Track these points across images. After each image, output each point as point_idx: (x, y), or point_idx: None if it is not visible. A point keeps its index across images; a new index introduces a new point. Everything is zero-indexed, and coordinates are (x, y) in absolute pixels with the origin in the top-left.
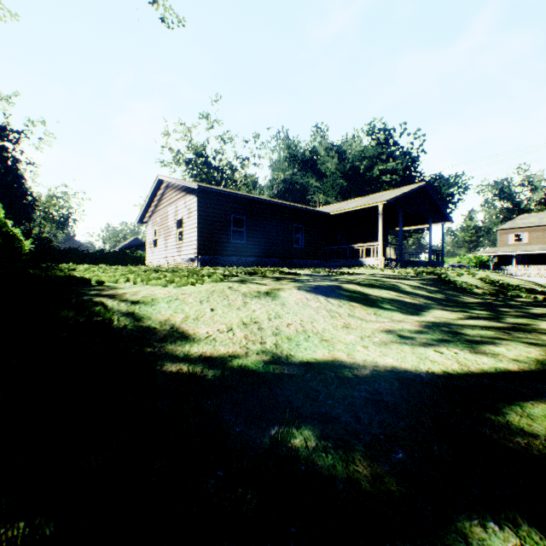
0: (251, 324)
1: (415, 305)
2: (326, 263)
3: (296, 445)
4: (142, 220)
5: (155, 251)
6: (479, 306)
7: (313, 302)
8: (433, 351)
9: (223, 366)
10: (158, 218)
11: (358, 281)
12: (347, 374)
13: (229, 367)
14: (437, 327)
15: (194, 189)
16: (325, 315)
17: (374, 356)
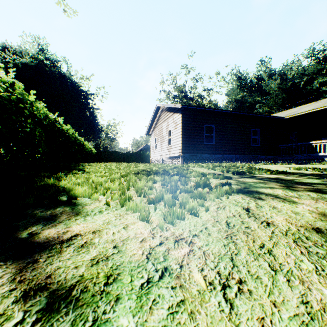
0: None
1: None
2: (279, 157)
3: None
4: (148, 133)
5: (155, 151)
6: None
7: None
8: None
9: None
10: (156, 131)
11: None
12: None
13: None
14: None
15: (179, 109)
16: None
17: None
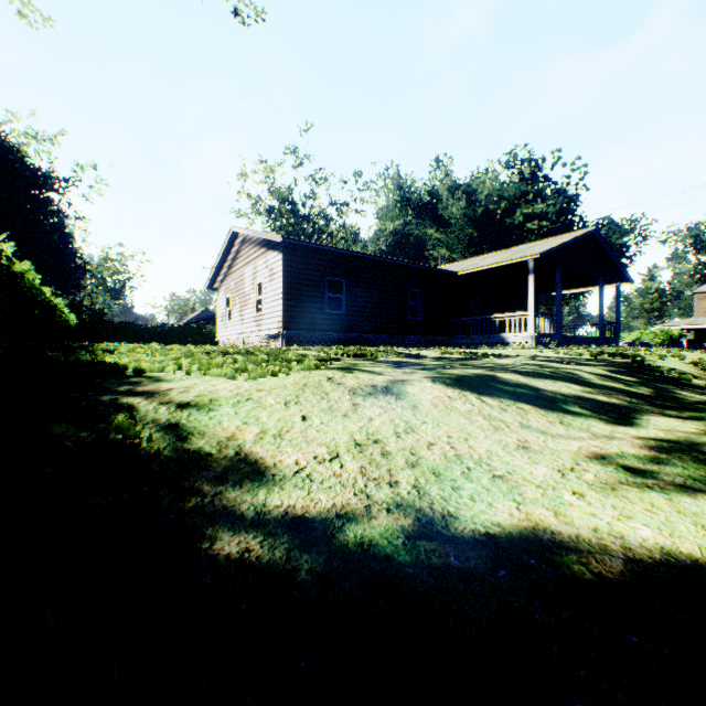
0: (368, 445)
1: (617, 407)
2: (453, 340)
3: None
4: (213, 286)
5: (228, 325)
6: None
7: (460, 403)
8: None
9: (328, 543)
10: (232, 283)
11: (516, 368)
12: (581, 573)
13: (340, 546)
14: (680, 450)
15: (278, 244)
16: (483, 425)
17: (607, 518)
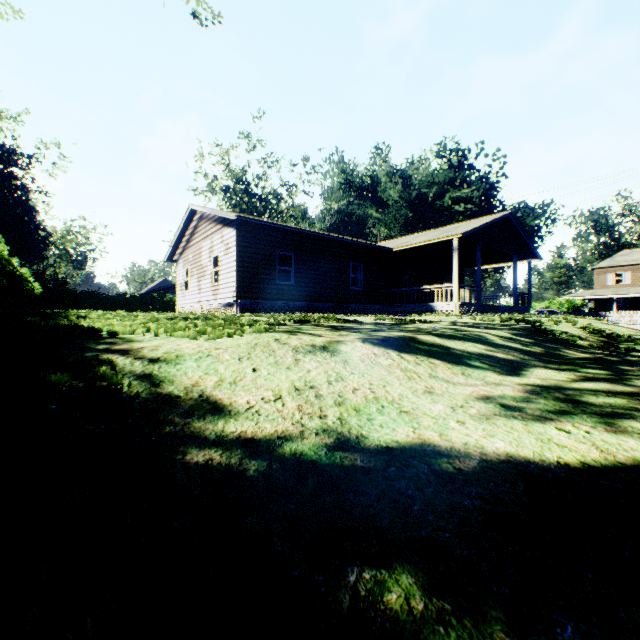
0: (305, 390)
1: (511, 362)
2: (389, 308)
3: (392, 608)
4: (172, 258)
5: (187, 294)
6: (590, 363)
7: (383, 359)
8: (556, 430)
9: (271, 454)
10: (190, 256)
11: (435, 331)
12: (447, 468)
13: (279, 455)
14: (548, 392)
15: (233, 221)
16: (400, 376)
17: (476, 437)
